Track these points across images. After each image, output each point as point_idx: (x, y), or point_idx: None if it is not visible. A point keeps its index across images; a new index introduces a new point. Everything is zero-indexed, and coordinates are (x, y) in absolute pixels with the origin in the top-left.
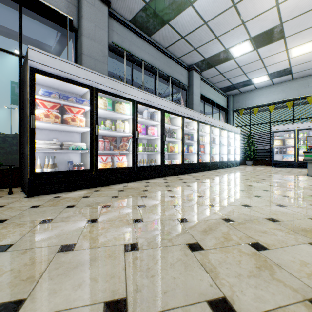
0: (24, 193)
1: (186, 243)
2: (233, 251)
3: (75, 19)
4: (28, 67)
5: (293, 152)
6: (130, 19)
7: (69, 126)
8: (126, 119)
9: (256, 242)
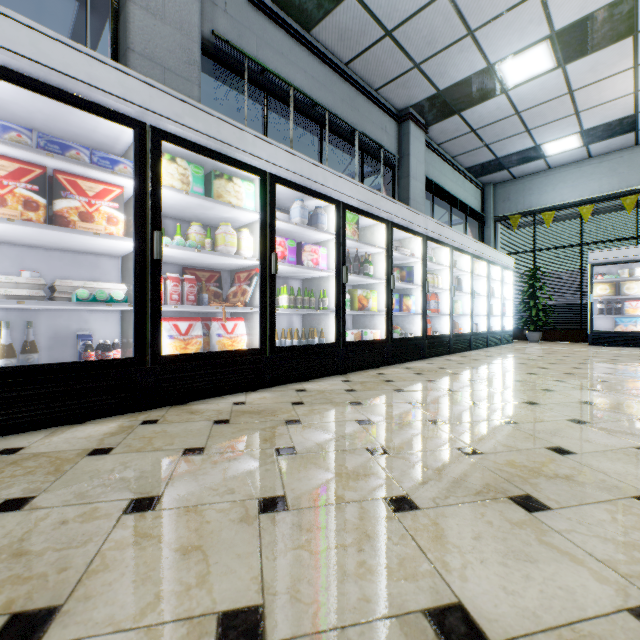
0: None
1: None
2: None
3: None
4: None
5: None
6: None
7: (70, 234)
8: (246, 225)
9: None
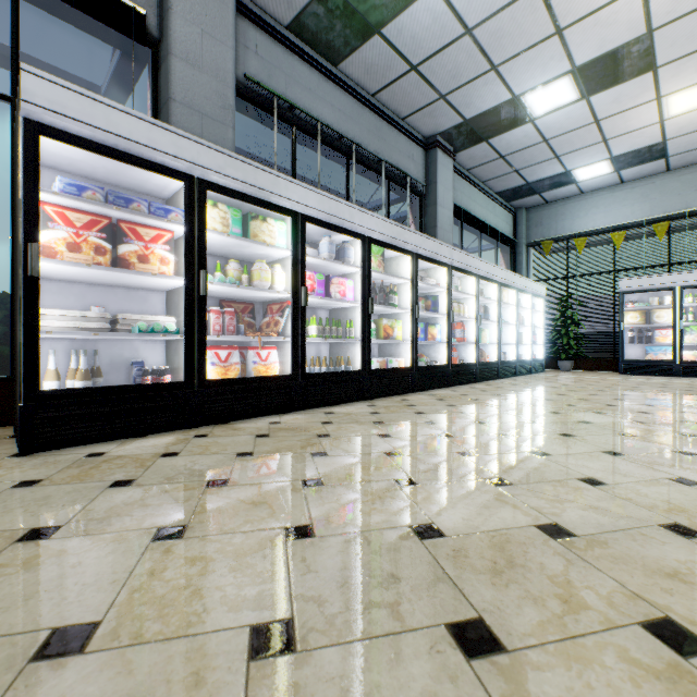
0: (15, 444)
1: (447, 622)
2: (602, 658)
3: (153, 17)
4: (21, 118)
5: (671, 341)
6: (288, 21)
7: (133, 275)
8: (278, 260)
9: (664, 618)
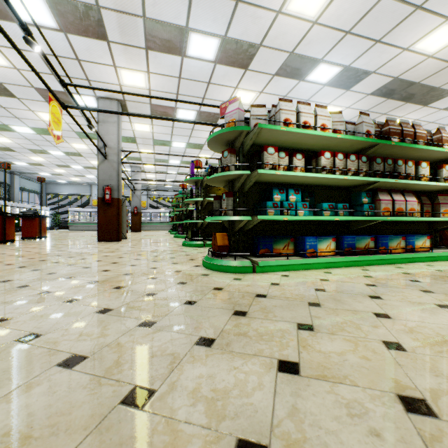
0: None
1: None
2: None
3: None
4: None
5: None
6: None
7: None
8: None
9: None
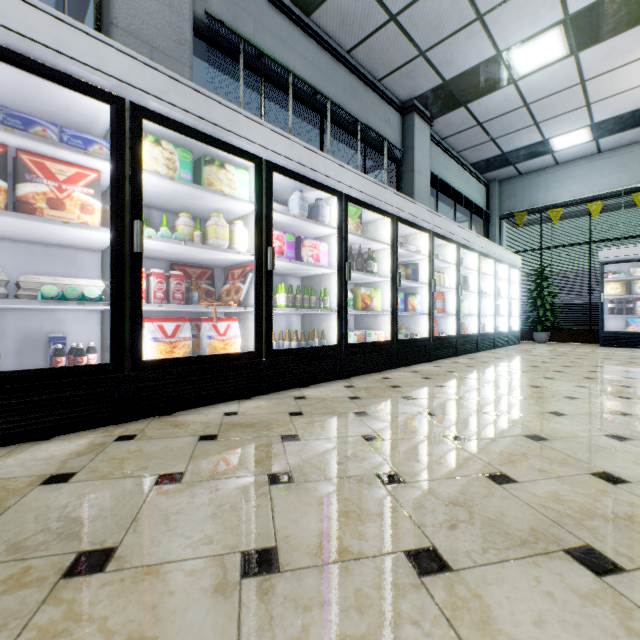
0: None
1: None
2: None
3: None
4: None
5: None
6: None
7: (35, 222)
8: (240, 217)
9: None
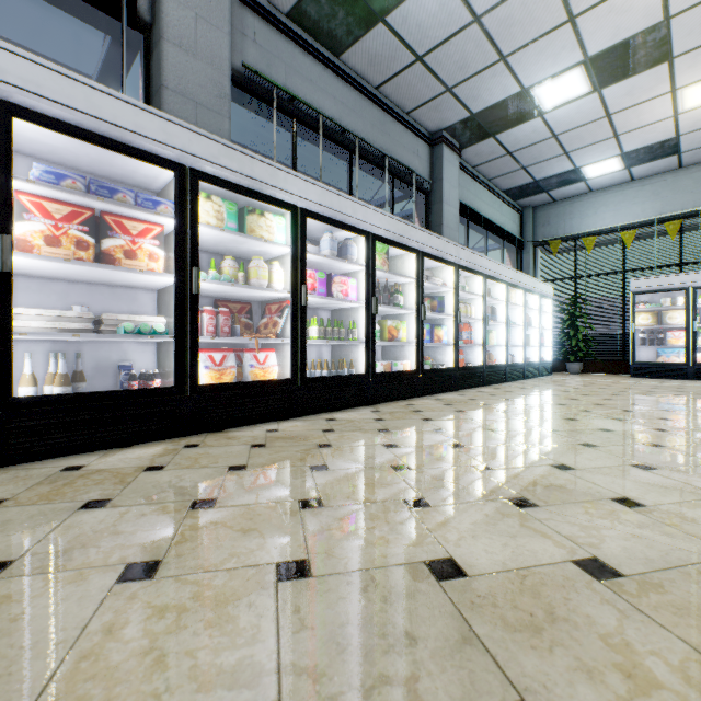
0: None
1: None
2: None
3: None
4: None
5: (683, 342)
6: (288, 8)
7: (118, 271)
8: (277, 257)
9: None
